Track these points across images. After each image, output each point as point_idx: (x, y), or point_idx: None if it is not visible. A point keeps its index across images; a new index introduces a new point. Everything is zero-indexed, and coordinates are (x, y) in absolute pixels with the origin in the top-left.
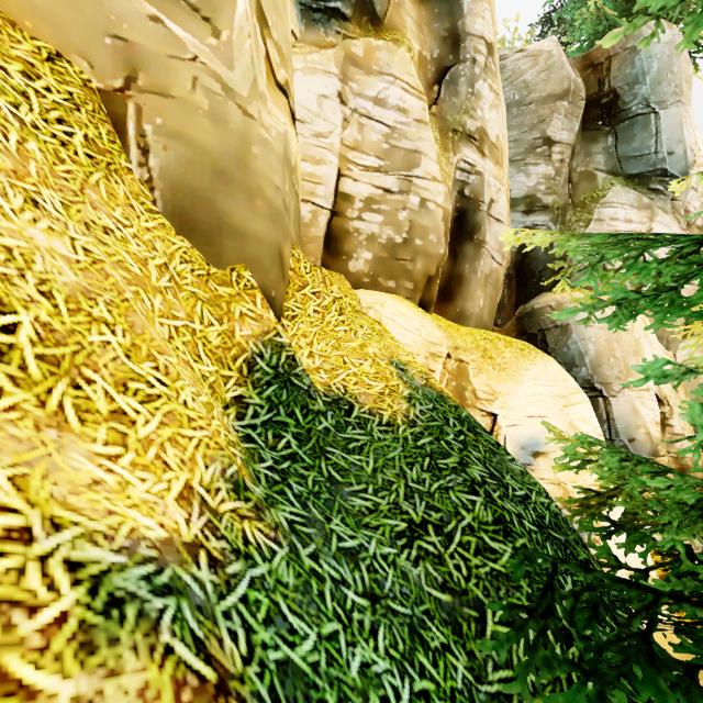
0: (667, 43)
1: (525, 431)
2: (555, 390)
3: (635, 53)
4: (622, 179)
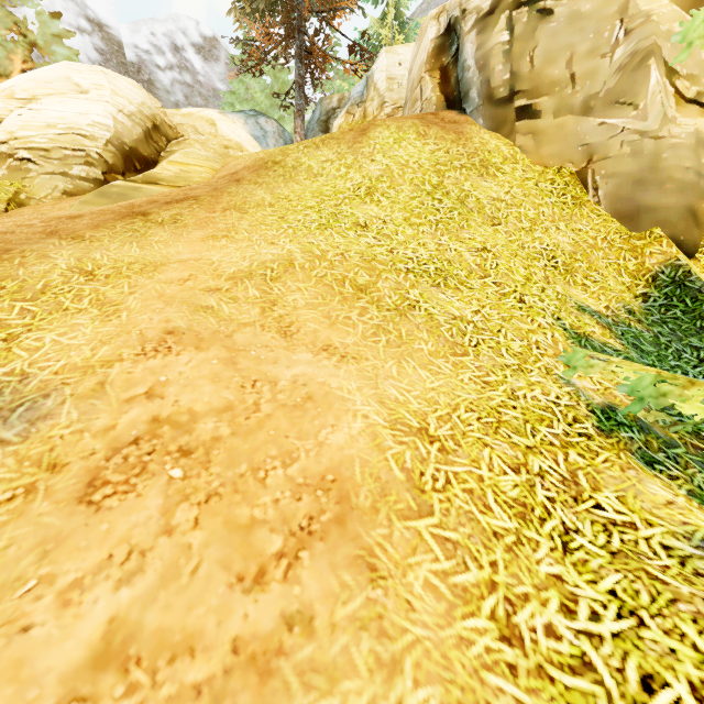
0: None
1: None
2: None
3: None
4: None
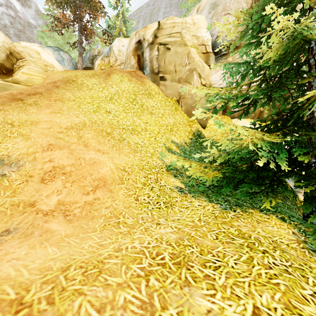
0: None
1: None
2: None
3: None
4: None
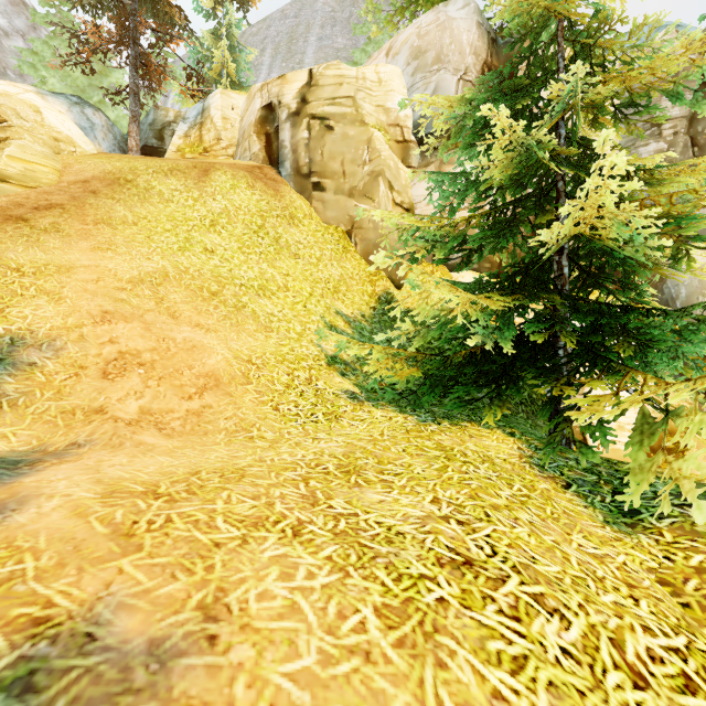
0: None
1: None
2: None
3: None
4: None
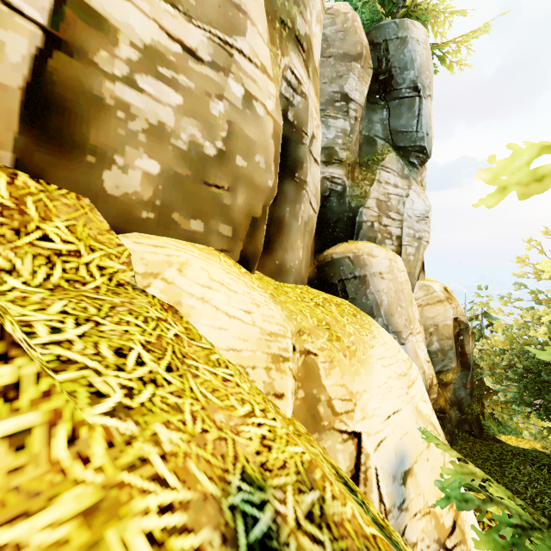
0: (424, 43)
1: (390, 445)
2: (397, 368)
3: (405, 42)
4: (393, 149)
